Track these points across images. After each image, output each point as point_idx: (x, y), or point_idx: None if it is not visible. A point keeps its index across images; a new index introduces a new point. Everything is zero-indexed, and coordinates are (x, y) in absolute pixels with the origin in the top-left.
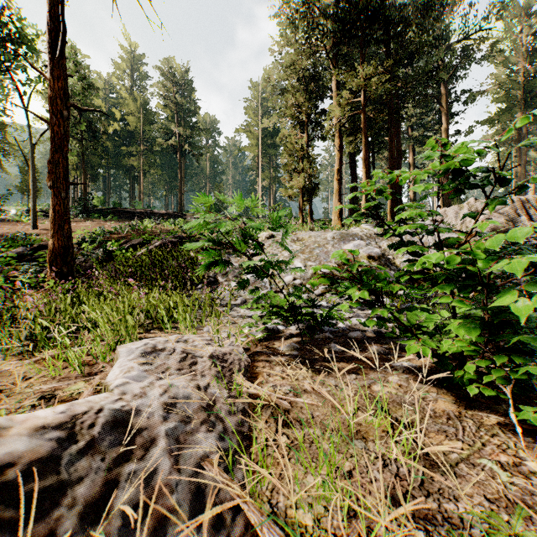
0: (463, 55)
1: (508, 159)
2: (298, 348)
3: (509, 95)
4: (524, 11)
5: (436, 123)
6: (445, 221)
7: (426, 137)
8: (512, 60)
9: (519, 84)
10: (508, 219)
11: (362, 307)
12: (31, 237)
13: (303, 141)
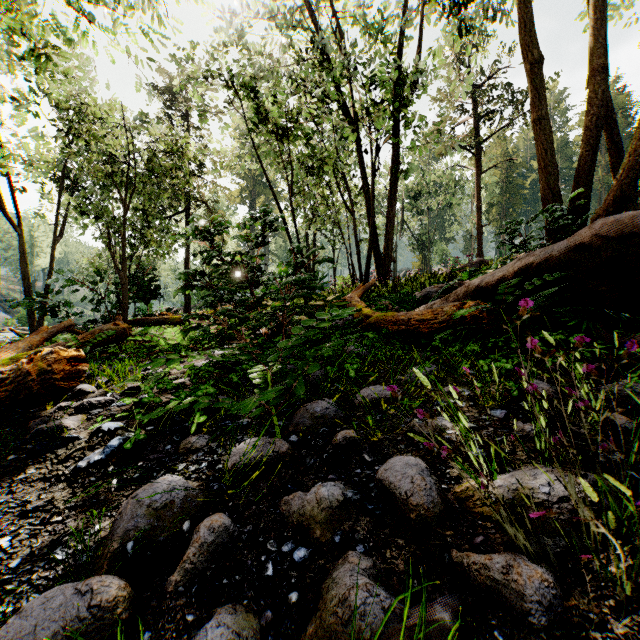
0: None
1: None
2: None
3: None
4: None
5: None
6: None
7: None
8: None
9: None
10: None
11: None
12: None
13: None
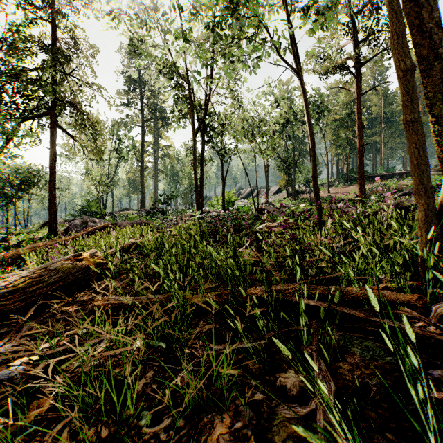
0: None
1: None
2: None
3: None
4: None
5: None
6: None
7: None
8: None
9: None
10: None
11: None
12: (333, 197)
13: None
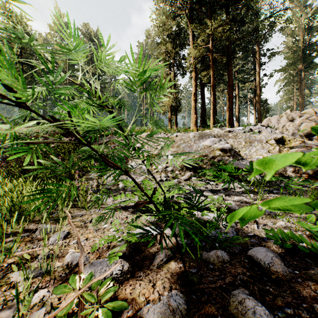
0: (270, 26)
1: (291, 94)
2: (183, 316)
3: (294, 54)
4: (304, 3)
5: (252, 69)
6: (270, 126)
7: (246, 78)
8: (296, 33)
9: (300, 48)
10: (316, 124)
11: (226, 192)
12: None
13: (171, 75)
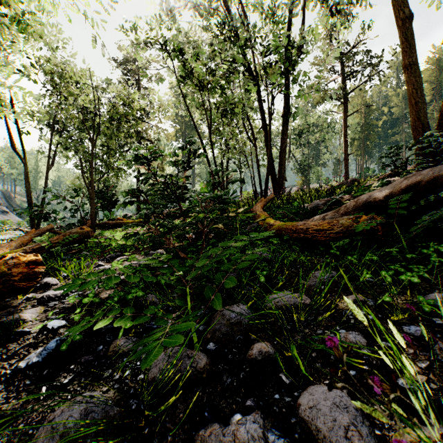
0: None
1: None
2: None
3: None
4: None
5: None
6: None
7: None
8: None
9: None
10: None
11: None
12: None
13: None
